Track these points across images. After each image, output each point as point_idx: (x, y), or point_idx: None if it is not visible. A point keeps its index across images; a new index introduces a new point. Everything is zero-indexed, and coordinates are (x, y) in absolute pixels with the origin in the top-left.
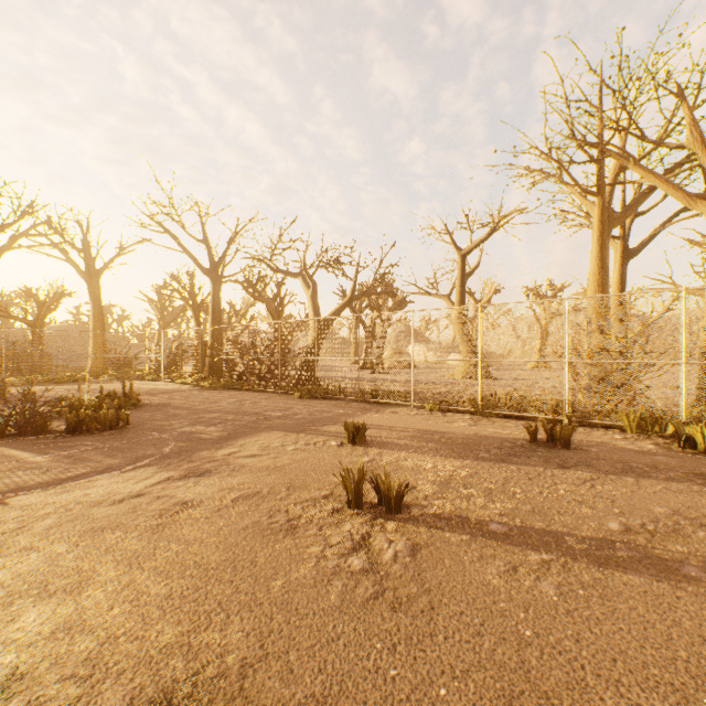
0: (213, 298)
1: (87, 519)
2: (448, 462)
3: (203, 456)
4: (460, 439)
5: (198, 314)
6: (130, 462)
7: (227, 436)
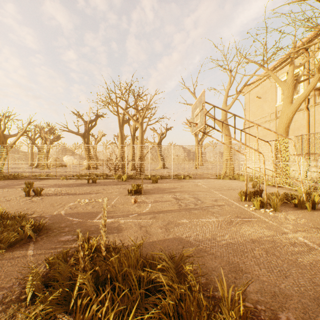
0: None
1: None
2: (60, 188)
3: None
4: (68, 184)
5: None
6: None
7: None
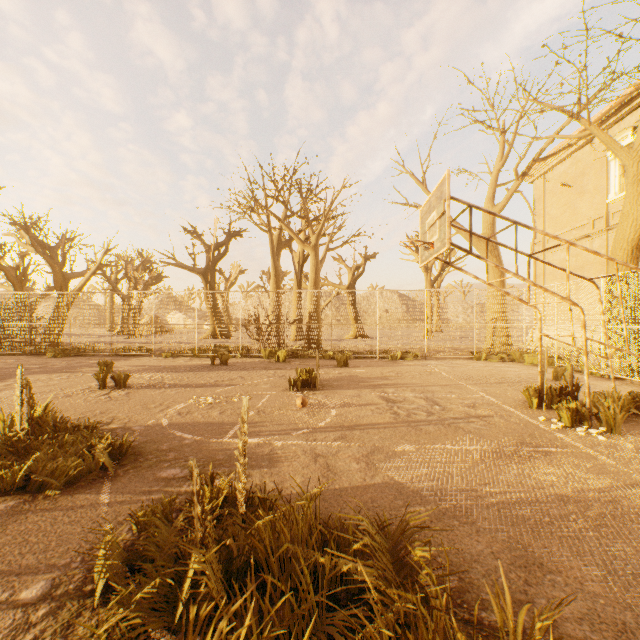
0: None
1: None
2: (160, 374)
3: None
4: (175, 367)
5: None
6: None
7: None
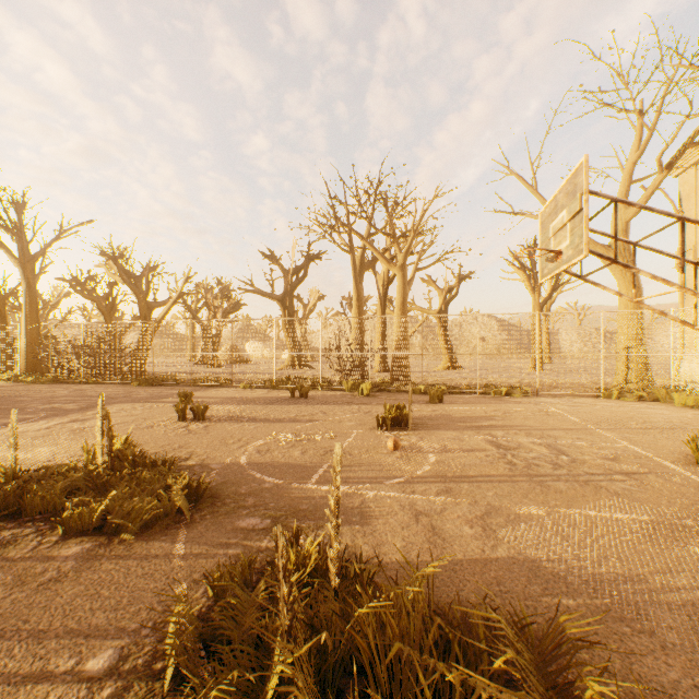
0: (28, 292)
1: (27, 435)
2: (239, 406)
3: (77, 415)
4: (253, 399)
5: (2, 307)
6: (21, 421)
7: (87, 407)
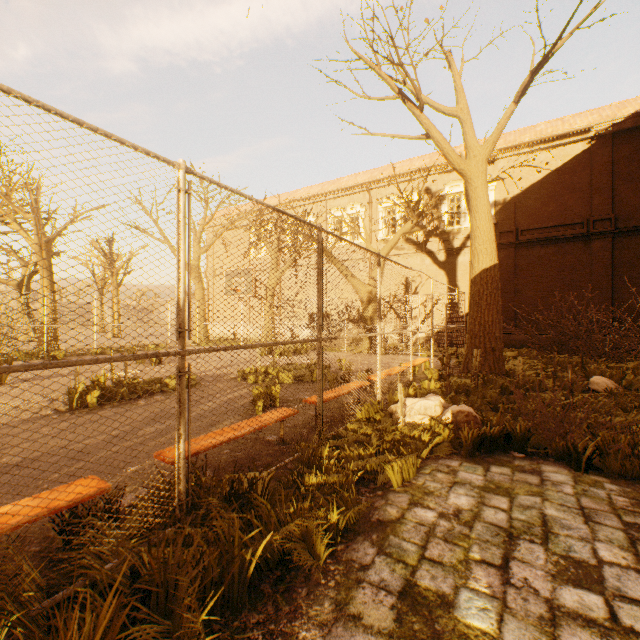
0: None
1: None
2: None
3: None
4: None
5: None
6: None
7: None
